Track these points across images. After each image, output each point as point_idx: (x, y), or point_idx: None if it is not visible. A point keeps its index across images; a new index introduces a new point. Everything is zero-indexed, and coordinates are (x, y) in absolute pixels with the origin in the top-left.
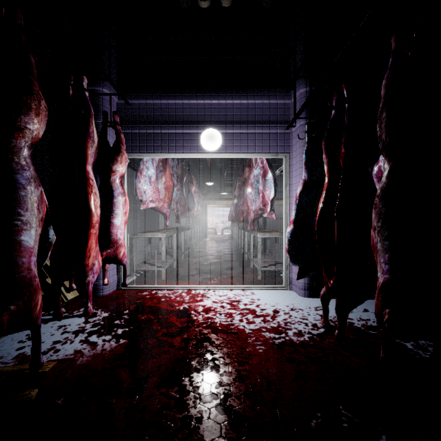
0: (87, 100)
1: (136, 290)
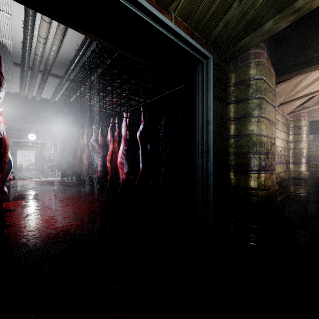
0: None
1: None
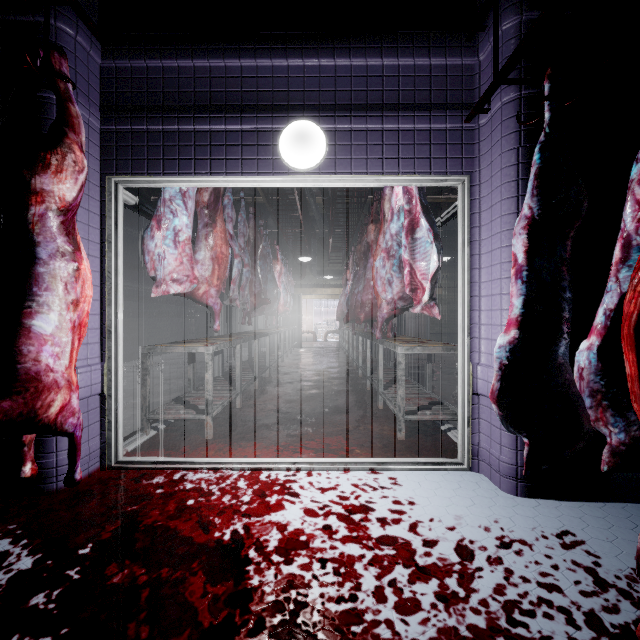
0: None
1: (141, 470)
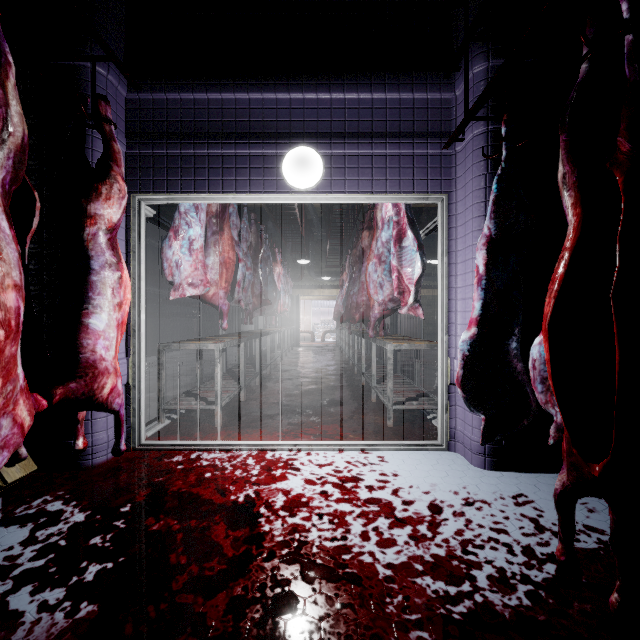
0: None
1: (161, 451)
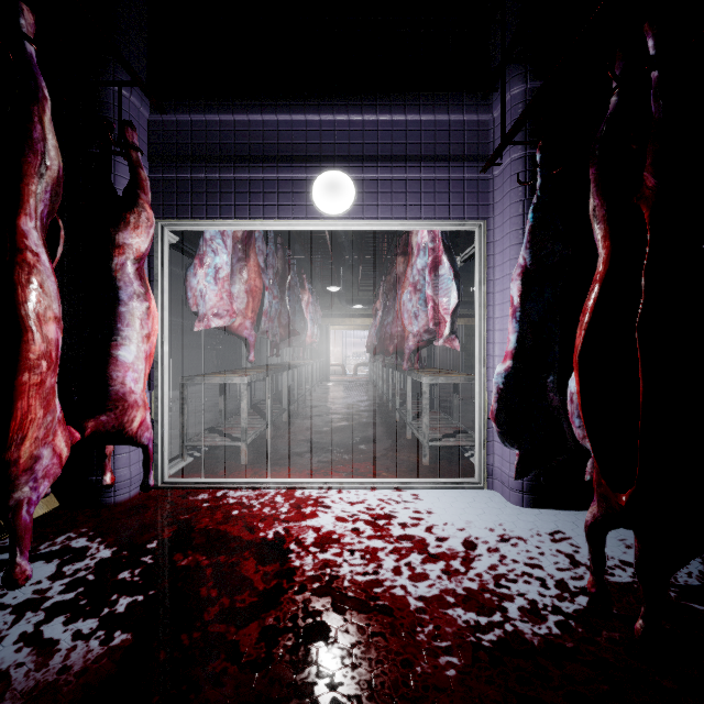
0: (33, 62)
1: (185, 489)
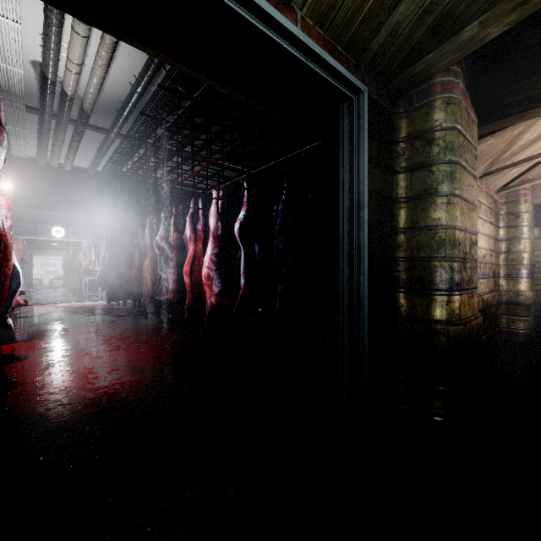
0: None
1: None
